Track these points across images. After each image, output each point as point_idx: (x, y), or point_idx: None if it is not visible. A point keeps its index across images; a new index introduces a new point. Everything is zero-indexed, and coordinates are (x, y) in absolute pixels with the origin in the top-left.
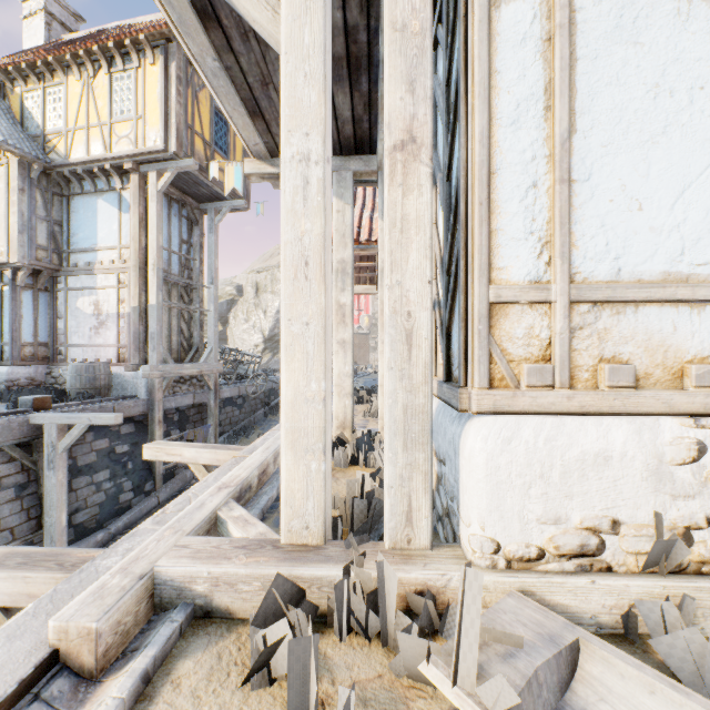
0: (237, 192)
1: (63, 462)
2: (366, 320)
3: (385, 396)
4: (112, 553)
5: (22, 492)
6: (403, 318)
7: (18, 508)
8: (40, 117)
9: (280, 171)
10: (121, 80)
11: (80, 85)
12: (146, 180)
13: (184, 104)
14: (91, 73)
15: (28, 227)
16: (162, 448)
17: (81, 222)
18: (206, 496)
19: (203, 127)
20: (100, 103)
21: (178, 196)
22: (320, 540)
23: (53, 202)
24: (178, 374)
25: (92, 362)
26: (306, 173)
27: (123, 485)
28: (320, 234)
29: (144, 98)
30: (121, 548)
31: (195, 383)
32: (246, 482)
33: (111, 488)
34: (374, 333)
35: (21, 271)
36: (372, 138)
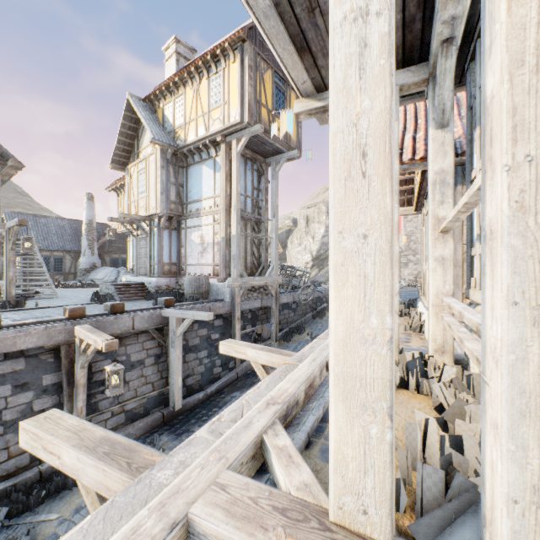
0: (292, 145)
1: (179, 343)
2: (404, 238)
3: (500, 348)
4: (168, 462)
5: (158, 359)
6: (539, 219)
7: (156, 370)
8: (172, 119)
9: (325, 104)
10: (215, 80)
11: (192, 92)
12: (230, 147)
13: (254, 85)
14: (198, 82)
15: (166, 190)
16: (232, 346)
17: (193, 183)
18: (254, 412)
19: (267, 99)
20: (203, 100)
21: (250, 156)
22: (382, 536)
23: (179, 172)
24: (250, 285)
25: (199, 275)
26: (363, 33)
27: (215, 362)
28: (382, 111)
29: (228, 88)
30: (176, 458)
31: (262, 291)
32: (293, 398)
33: (208, 363)
34: (405, 251)
35: (162, 218)
36: (423, 41)
